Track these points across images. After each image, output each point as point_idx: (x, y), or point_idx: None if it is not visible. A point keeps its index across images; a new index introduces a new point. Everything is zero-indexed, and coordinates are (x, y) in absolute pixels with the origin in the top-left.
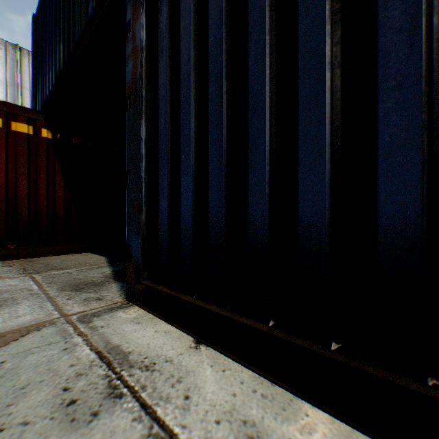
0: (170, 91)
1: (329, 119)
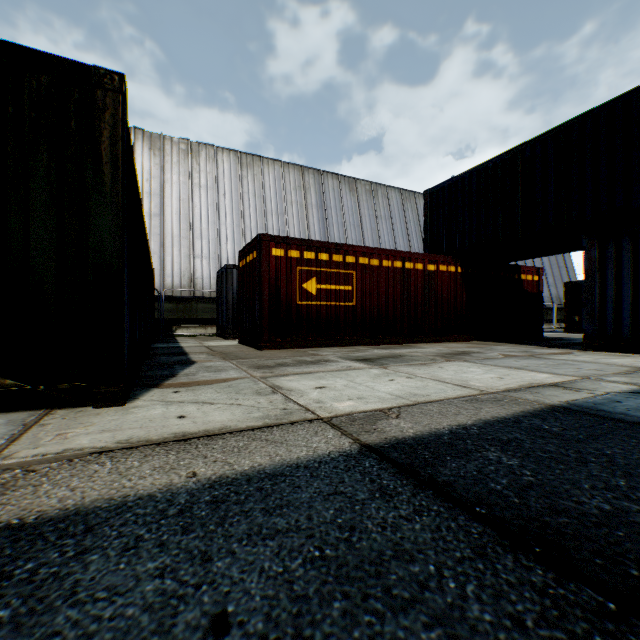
0: (613, 277)
1: None
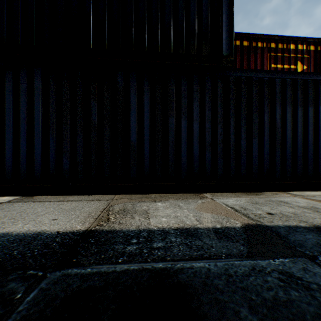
0: None
1: (12, 140)
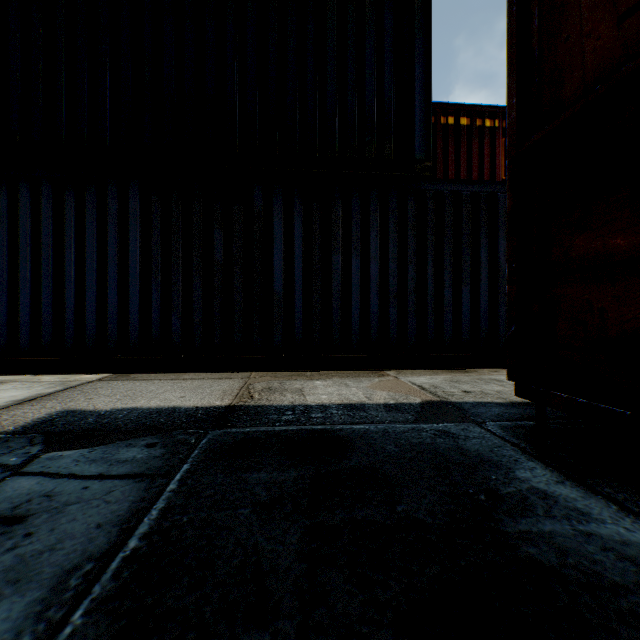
0: (9, 248)
1: (96, 290)
